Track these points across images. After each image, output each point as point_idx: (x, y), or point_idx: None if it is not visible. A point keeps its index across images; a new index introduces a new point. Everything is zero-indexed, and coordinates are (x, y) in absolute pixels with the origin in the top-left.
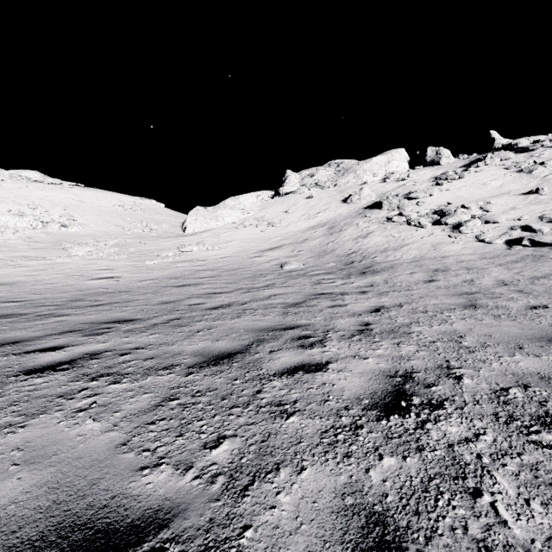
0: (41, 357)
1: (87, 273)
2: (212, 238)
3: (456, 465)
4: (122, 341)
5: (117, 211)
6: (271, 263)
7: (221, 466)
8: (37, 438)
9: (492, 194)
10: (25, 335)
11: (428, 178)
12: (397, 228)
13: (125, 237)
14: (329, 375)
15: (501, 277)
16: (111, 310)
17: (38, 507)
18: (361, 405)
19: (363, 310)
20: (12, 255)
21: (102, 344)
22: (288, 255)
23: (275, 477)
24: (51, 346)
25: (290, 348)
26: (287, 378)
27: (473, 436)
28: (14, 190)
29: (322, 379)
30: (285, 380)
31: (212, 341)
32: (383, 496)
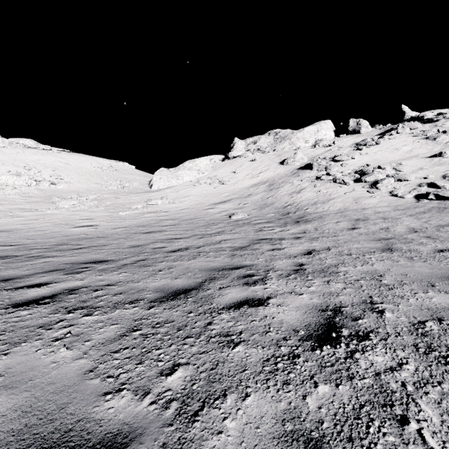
0: (28, 292)
1: (71, 222)
2: (173, 193)
3: (384, 393)
4: (97, 279)
5: (96, 172)
6: (221, 214)
7: (174, 392)
8: (17, 365)
9: (403, 157)
10: (17, 273)
11: (350, 144)
12: (325, 185)
13: (103, 193)
14: (269, 309)
15: (412, 225)
16: (89, 252)
17: (11, 430)
18: (298, 336)
19: (298, 253)
20: (11, 207)
21: (79, 281)
22: (235, 207)
23: (222, 403)
24: (37, 283)
25: (236, 285)
26: (234, 311)
27: (397, 366)
28: (13, 154)
29: (263, 313)
30: (232, 313)
31: (171, 279)
32: (319, 422)
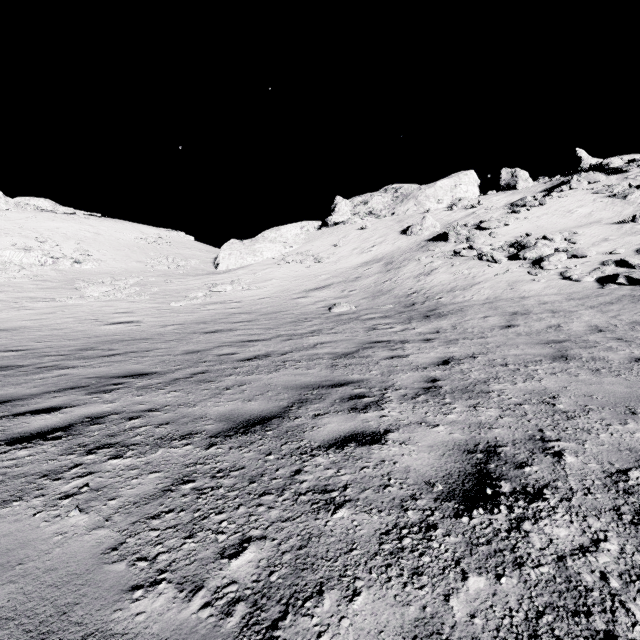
0: (32, 421)
1: (102, 317)
2: (249, 276)
3: (573, 591)
4: (134, 401)
5: (139, 245)
6: (317, 305)
7: (242, 586)
8: (2, 537)
9: (579, 223)
10: (18, 392)
11: (502, 204)
12: (466, 263)
13: (148, 275)
14: (388, 449)
15: (594, 321)
16: (126, 361)
17: None
18: (433, 493)
19: (428, 363)
20: (16, 296)
21: (108, 404)
22: (337, 296)
23: (316, 606)
24: (46, 406)
25: (339, 412)
26: (335, 452)
27: (590, 544)
28: (20, 220)
29: (380, 455)
30: (332, 456)
31: (243, 402)
32: None
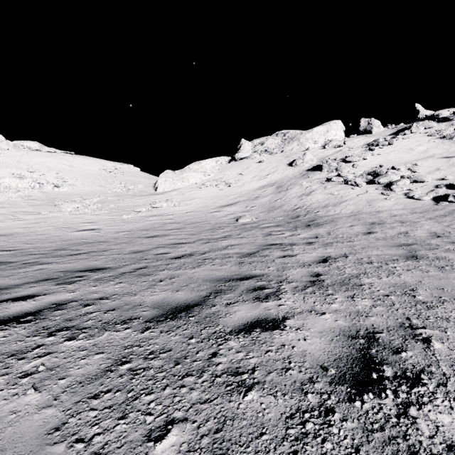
0: (11, 307)
1: (73, 226)
2: (179, 196)
3: None
4: (90, 291)
5: (101, 174)
6: (228, 217)
7: None
8: None
9: (418, 157)
10: (6, 282)
11: (361, 144)
12: (336, 187)
13: (107, 195)
14: (287, 334)
15: (433, 229)
16: (88, 258)
17: None
18: (327, 377)
19: (312, 261)
20: (13, 211)
21: (70, 293)
22: (242, 210)
23: None
24: (24, 295)
25: (246, 301)
26: (244, 337)
27: None
28: (17, 157)
29: (280, 340)
30: (241, 340)
31: (172, 292)
32: None
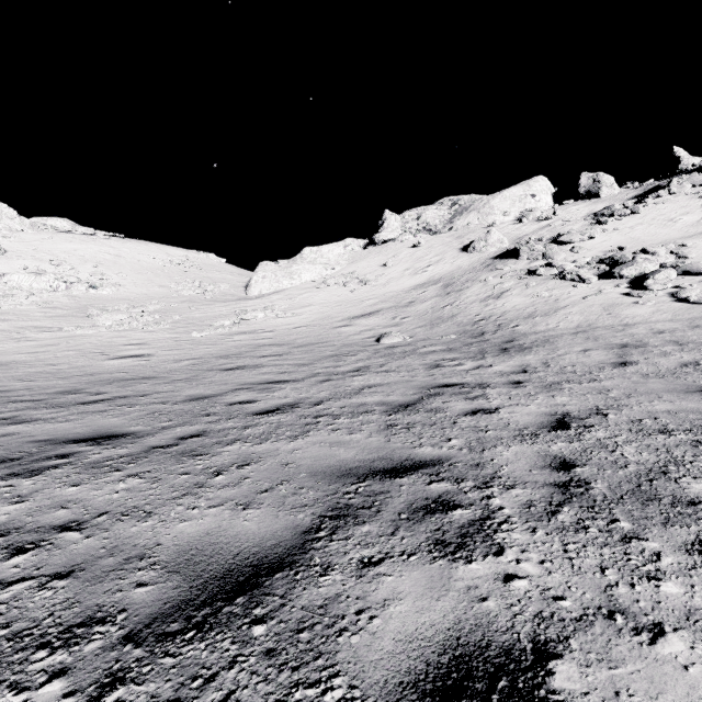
0: None
1: (110, 350)
2: (284, 301)
3: None
4: (56, 499)
5: (164, 268)
6: (363, 335)
7: None
8: None
9: (685, 233)
10: None
11: (583, 215)
12: (545, 284)
13: (170, 301)
14: None
15: None
16: (106, 411)
17: None
18: None
19: (535, 424)
20: (20, 325)
21: (10, 506)
22: (387, 324)
23: None
24: None
25: (411, 554)
26: None
27: None
28: (35, 242)
29: None
30: None
31: (233, 510)
32: None
